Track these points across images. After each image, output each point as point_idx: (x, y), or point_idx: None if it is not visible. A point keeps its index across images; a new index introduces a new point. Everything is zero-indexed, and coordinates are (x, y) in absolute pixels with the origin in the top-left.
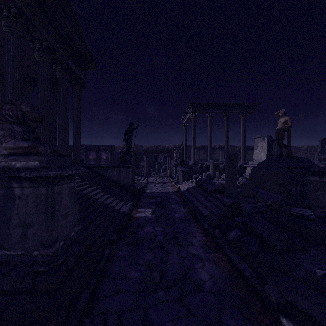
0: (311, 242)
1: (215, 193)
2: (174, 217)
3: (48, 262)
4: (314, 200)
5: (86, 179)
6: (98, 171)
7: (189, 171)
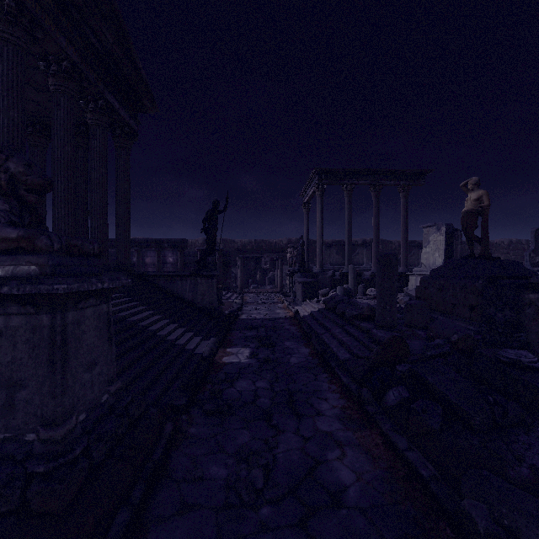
0: (537, 412)
1: (359, 321)
2: (289, 363)
3: (54, 455)
4: (536, 334)
5: (138, 297)
6: (159, 283)
7: (313, 283)
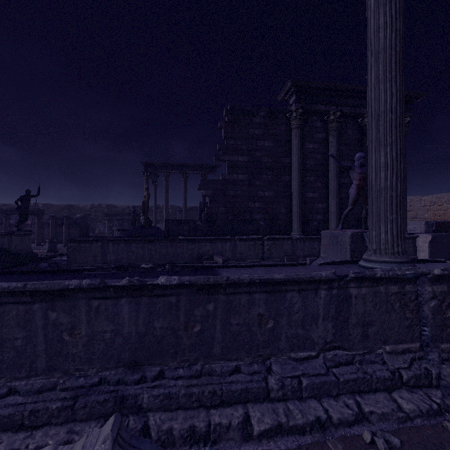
0: None
1: None
2: None
3: None
4: (73, 258)
5: None
6: None
7: None
